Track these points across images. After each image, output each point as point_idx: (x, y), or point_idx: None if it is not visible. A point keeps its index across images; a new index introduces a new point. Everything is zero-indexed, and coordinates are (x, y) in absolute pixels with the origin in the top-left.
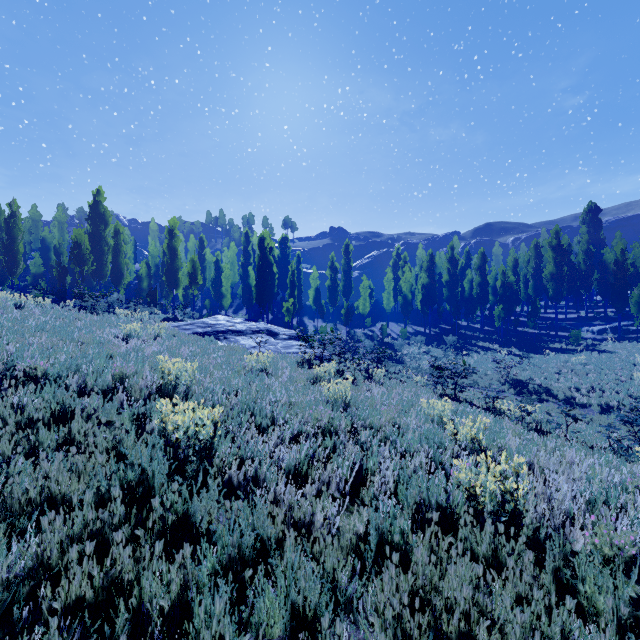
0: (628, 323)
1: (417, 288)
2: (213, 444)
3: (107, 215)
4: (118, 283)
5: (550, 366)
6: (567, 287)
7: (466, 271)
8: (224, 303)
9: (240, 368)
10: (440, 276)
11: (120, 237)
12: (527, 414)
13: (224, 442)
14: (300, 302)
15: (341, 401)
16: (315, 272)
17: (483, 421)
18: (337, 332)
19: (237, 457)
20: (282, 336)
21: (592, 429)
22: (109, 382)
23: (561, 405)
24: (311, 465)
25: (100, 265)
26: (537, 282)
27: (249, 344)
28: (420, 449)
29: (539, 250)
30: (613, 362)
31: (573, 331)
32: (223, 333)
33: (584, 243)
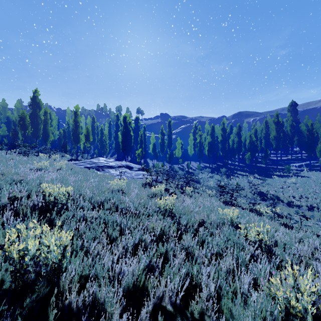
0: (314, 162)
1: (205, 144)
2: (63, 263)
3: (40, 103)
4: (46, 140)
5: (277, 184)
6: (282, 143)
7: (230, 135)
8: (105, 151)
9: (105, 189)
10: (217, 138)
11: (47, 115)
12: (278, 215)
13: (75, 258)
14: (145, 151)
15: (169, 211)
16: (153, 135)
17: (265, 227)
18: (164, 166)
19: (77, 284)
20: (135, 169)
21: (309, 221)
22: (6, 202)
23: (286, 206)
24: (148, 271)
25: (36, 130)
26: (266, 141)
27: (116, 173)
28: (228, 253)
29: (267, 124)
30: (310, 182)
31: (286, 166)
32: (101, 167)
33: (290, 121)
